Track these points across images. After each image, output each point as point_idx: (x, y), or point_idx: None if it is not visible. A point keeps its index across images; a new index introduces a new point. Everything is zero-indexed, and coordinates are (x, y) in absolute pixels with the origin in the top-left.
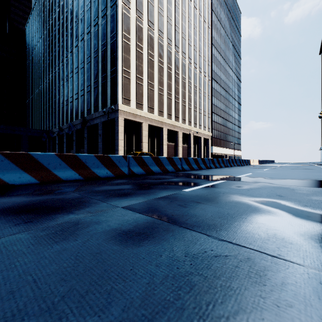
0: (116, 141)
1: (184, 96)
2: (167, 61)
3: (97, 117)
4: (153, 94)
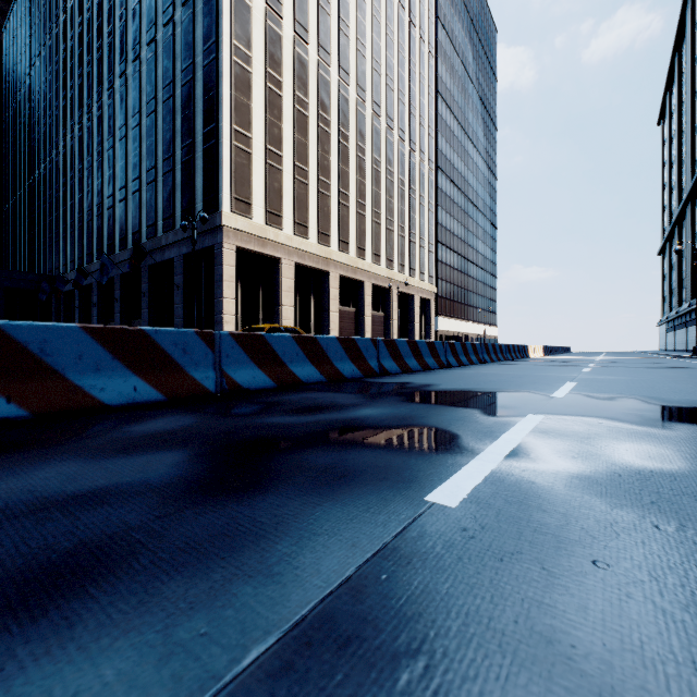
0: (217, 301)
1: (378, 202)
2: (338, 119)
3: (172, 244)
4: (306, 194)
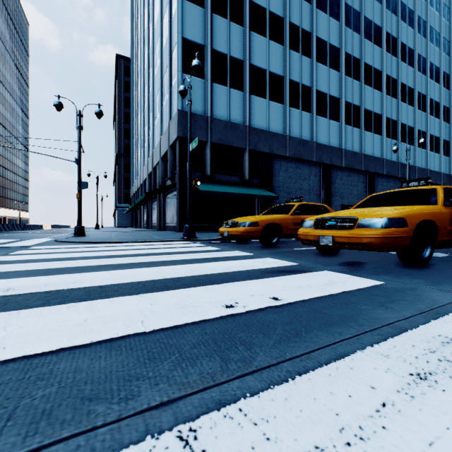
0: None
1: None
2: None
3: None
4: None
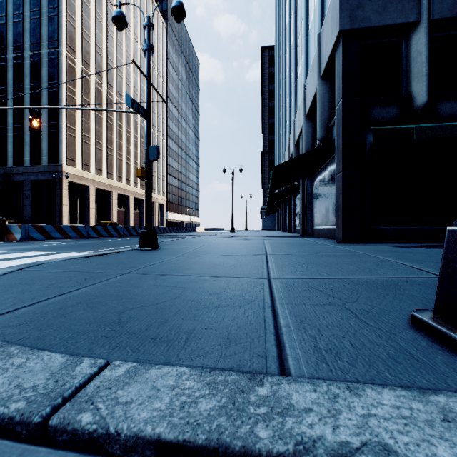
0: (58, 206)
1: (137, 157)
2: (117, 117)
3: (22, 173)
4: (101, 155)
